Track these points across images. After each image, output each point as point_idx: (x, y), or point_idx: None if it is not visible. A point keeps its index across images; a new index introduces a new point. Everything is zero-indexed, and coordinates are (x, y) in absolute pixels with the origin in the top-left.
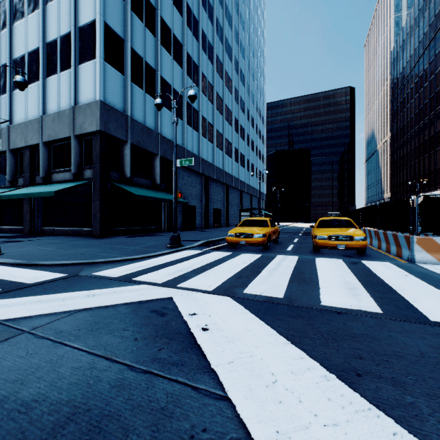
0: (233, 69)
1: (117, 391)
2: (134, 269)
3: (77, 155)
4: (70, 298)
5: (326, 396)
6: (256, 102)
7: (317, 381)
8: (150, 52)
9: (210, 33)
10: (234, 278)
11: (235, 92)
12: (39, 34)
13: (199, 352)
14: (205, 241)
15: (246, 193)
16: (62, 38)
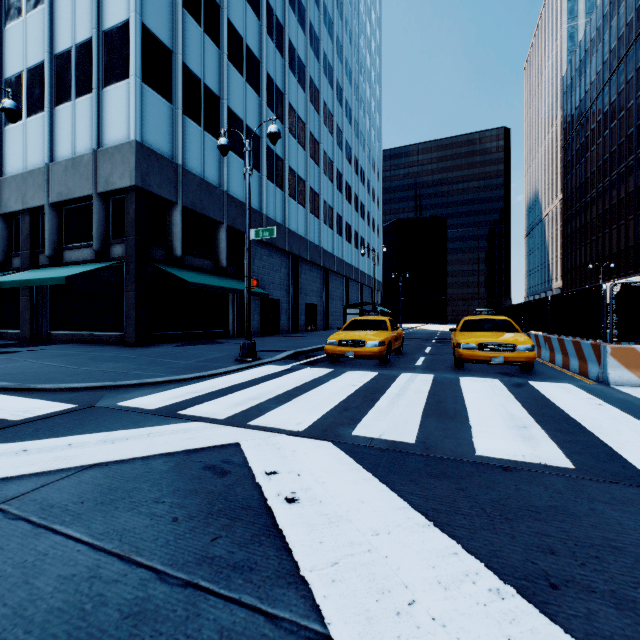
0: (335, 99)
1: (133, 626)
2: (183, 397)
3: (101, 222)
4: (75, 446)
5: (503, 632)
6: (369, 147)
7: (486, 602)
8: (212, 71)
9: (300, 45)
10: (337, 409)
11: (338, 133)
12: (44, 42)
13: (281, 543)
14: (294, 352)
15: (354, 281)
16: (78, 47)
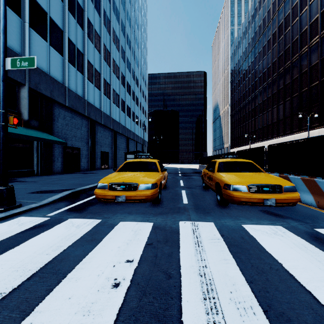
0: (120, 31)
1: None
2: None
3: None
4: None
5: None
6: (140, 67)
7: None
8: None
9: None
10: None
11: (122, 51)
12: None
13: None
14: (70, 192)
15: (132, 140)
16: None
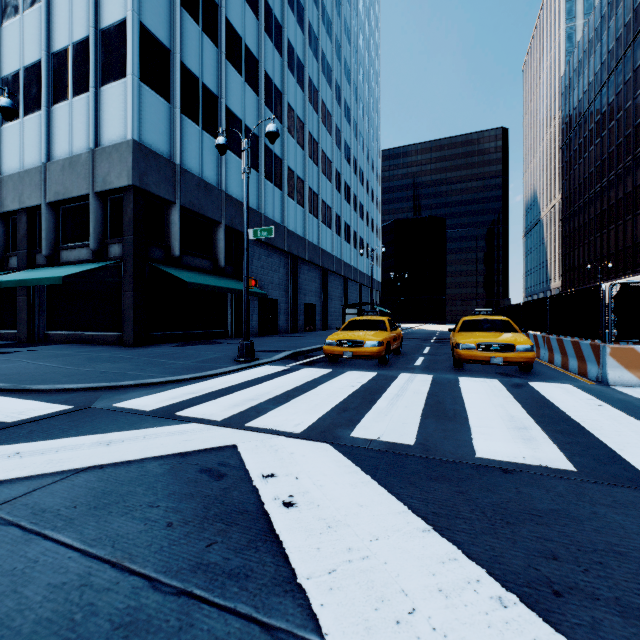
0: (333, 99)
1: (124, 637)
2: (180, 397)
3: (98, 222)
4: (69, 448)
5: None
6: (367, 147)
7: (488, 610)
8: (211, 70)
9: (299, 45)
10: (335, 410)
11: (336, 133)
12: (41, 40)
13: (277, 549)
14: (292, 352)
15: (352, 281)
16: (76, 45)
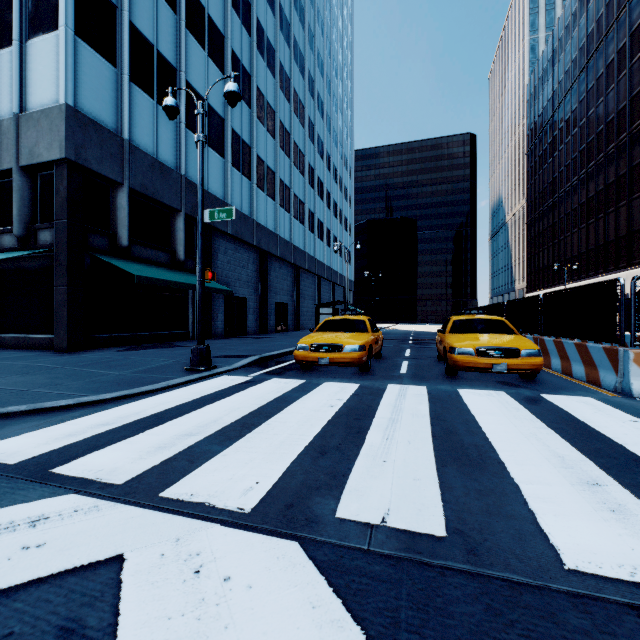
0: (306, 90)
1: None
2: (80, 434)
3: (25, 202)
4: None
5: None
6: (341, 144)
7: None
8: (167, 37)
9: (270, 27)
10: (309, 453)
11: (309, 125)
12: None
13: None
14: (258, 357)
15: (326, 280)
16: None
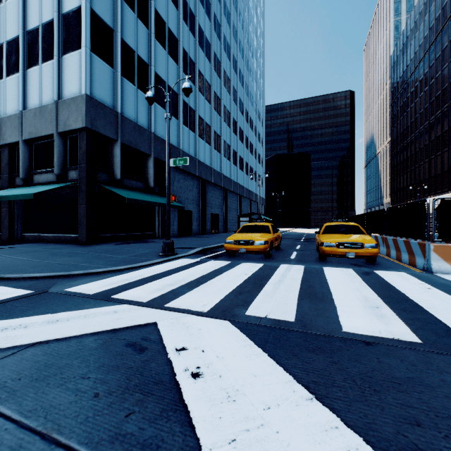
0: (231, 69)
1: None
2: (116, 283)
3: (61, 154)
4: (24, 326)
5: None
6: (255, 103)
7: None
8: (143, 45)
9: (207, 29)
10: (233, 293)
11: (234, 92)
12: (19, 21)
13: (185, 418)
14: (202, 249)
15: (245, 198)
16: (44, 25)
